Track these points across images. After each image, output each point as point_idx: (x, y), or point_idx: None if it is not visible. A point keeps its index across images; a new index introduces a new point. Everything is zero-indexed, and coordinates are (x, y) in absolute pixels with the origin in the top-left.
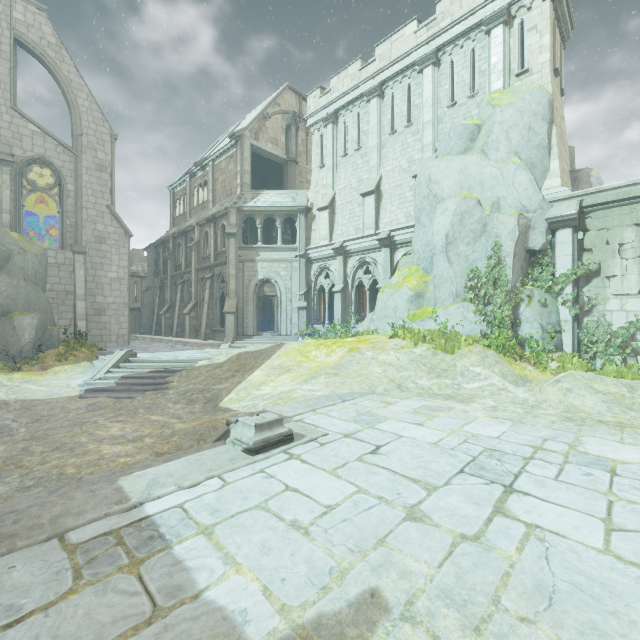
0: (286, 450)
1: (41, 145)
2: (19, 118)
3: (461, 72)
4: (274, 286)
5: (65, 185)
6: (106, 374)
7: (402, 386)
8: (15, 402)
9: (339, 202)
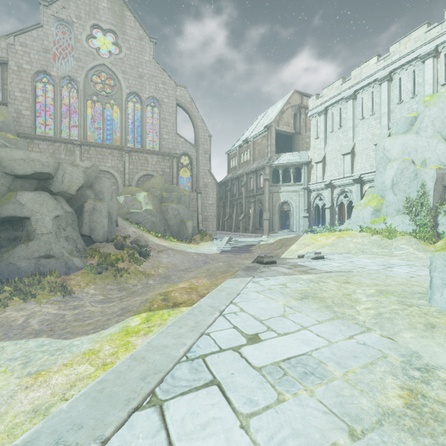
0: (323, 260)
1: (185, 147)
2: (178, 137)
3: (406, 84)
4: (289, 205)
5: (193, 163)
6: (225, 246)
7: (363, 251)
8: (201, 253)
9: (328, 158)
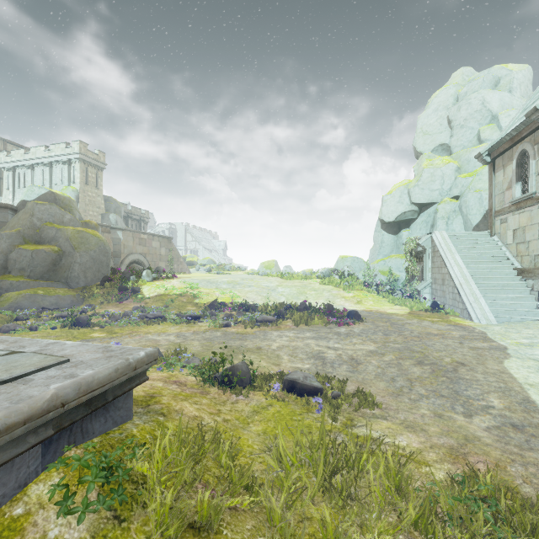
0: None
1: None
2: None
3: (59, 174)
4: None
5: None
6: None
7: None
8: None
9: None
